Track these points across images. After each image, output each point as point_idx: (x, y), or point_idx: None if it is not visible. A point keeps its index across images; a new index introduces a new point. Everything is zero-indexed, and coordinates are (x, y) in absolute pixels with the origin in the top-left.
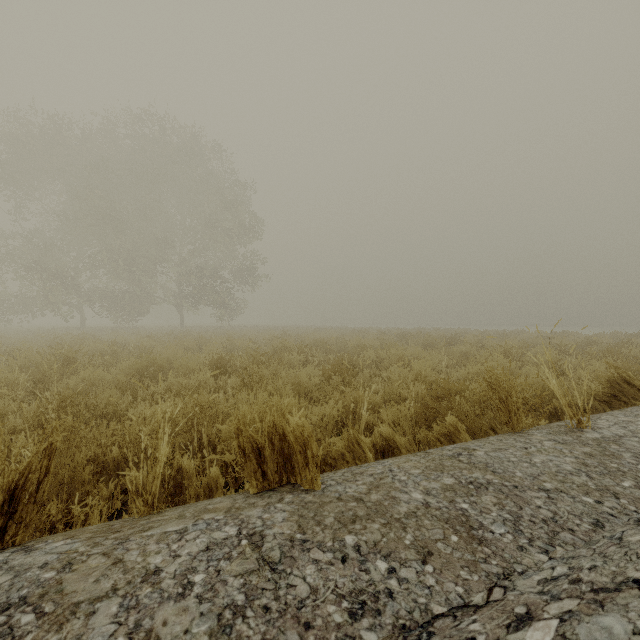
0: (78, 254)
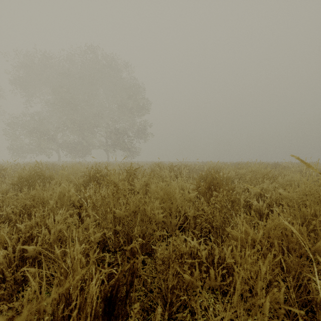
0: (57, 124)
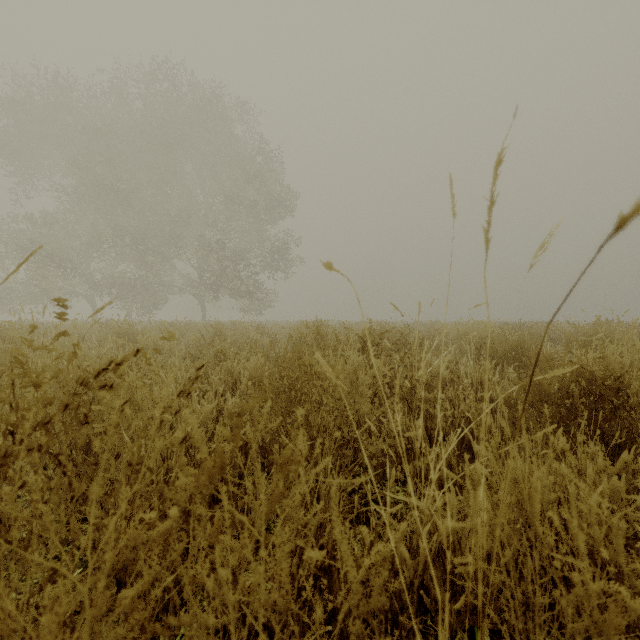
0: (89, 238)
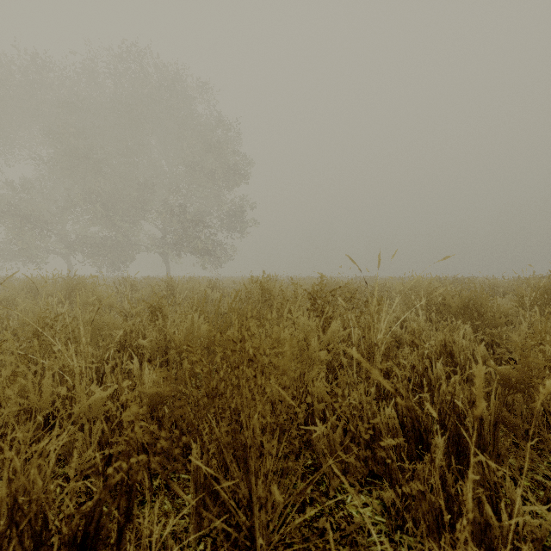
0: (65, 202)
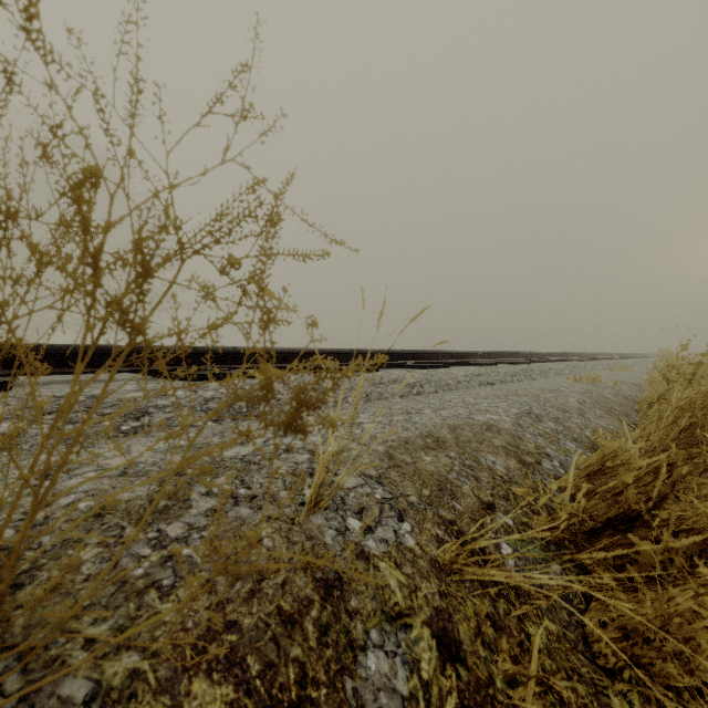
0: None
